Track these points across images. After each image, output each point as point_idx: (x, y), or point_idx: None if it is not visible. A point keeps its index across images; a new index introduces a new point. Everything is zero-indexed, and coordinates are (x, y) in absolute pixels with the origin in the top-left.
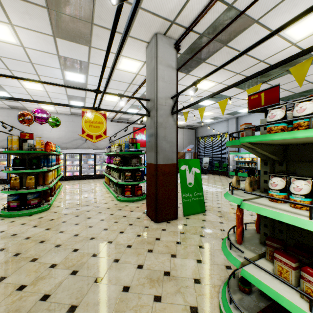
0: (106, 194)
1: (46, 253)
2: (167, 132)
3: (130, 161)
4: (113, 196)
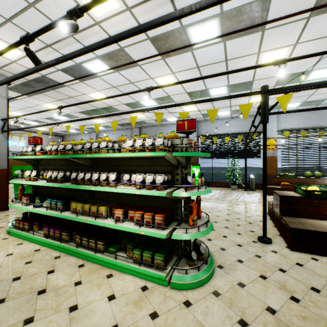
0: None
1: None
2: None
3: None
4: None
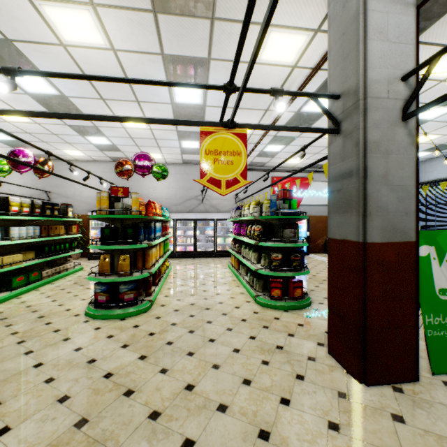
0: (236, 288)
1: (130, 435)
2: (392, 165)
3: (278, 233)
4: (247, 292)
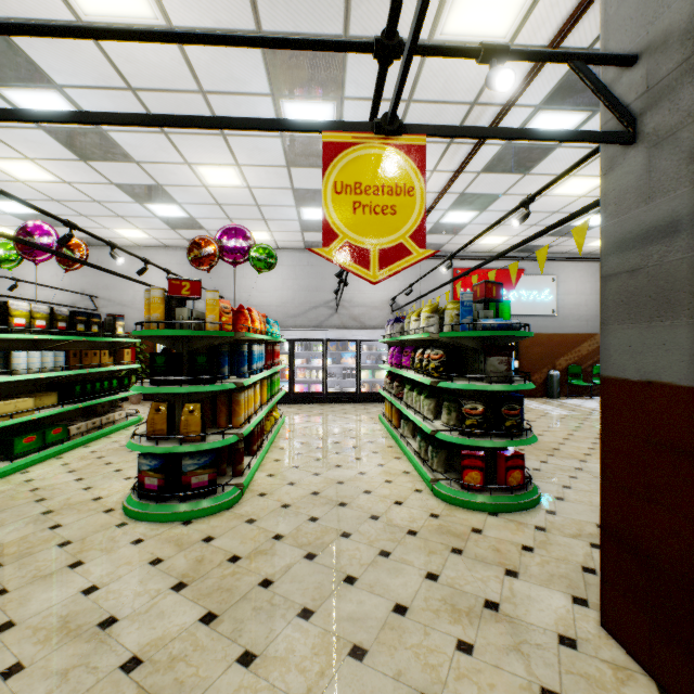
0: (394, 462)
1: None
2: None
3: (475, 363)
4: (415, 471)
